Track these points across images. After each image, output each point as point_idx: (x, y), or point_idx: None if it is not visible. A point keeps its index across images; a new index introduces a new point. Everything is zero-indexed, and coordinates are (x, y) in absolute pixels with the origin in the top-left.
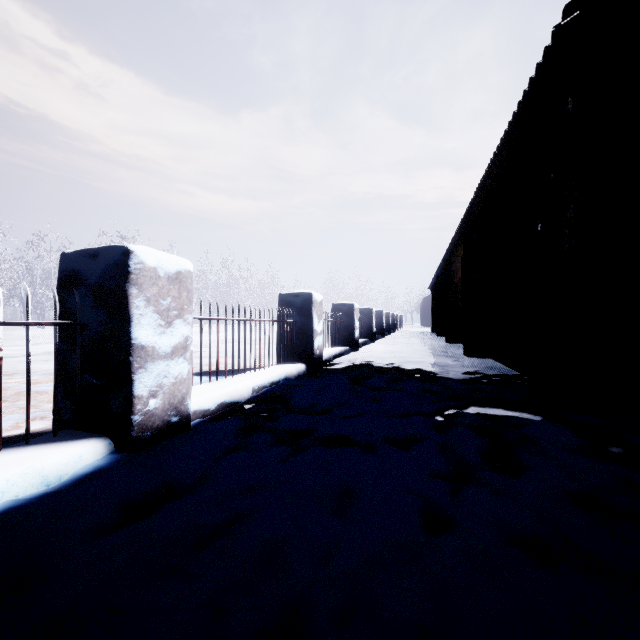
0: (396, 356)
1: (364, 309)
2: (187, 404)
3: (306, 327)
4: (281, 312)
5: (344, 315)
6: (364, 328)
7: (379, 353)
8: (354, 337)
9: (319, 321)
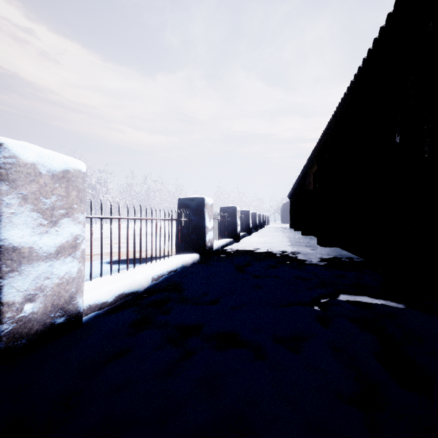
0: (268, 246)
1: (243, 211)
2: (77, 302)
3: (200, 224)
4: (179, 212)
5: (229, 215)
6: (243, 225)
7: (255, 243)
8: (236, 232)
9: (210, 220)
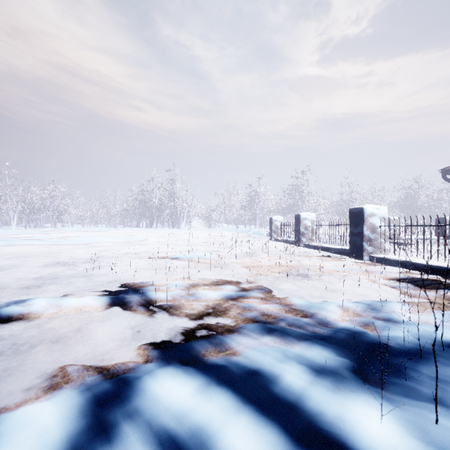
0: None
1: None
2: None
3: None
4: None
5: None
6: None
7: None
8: None
9: None
